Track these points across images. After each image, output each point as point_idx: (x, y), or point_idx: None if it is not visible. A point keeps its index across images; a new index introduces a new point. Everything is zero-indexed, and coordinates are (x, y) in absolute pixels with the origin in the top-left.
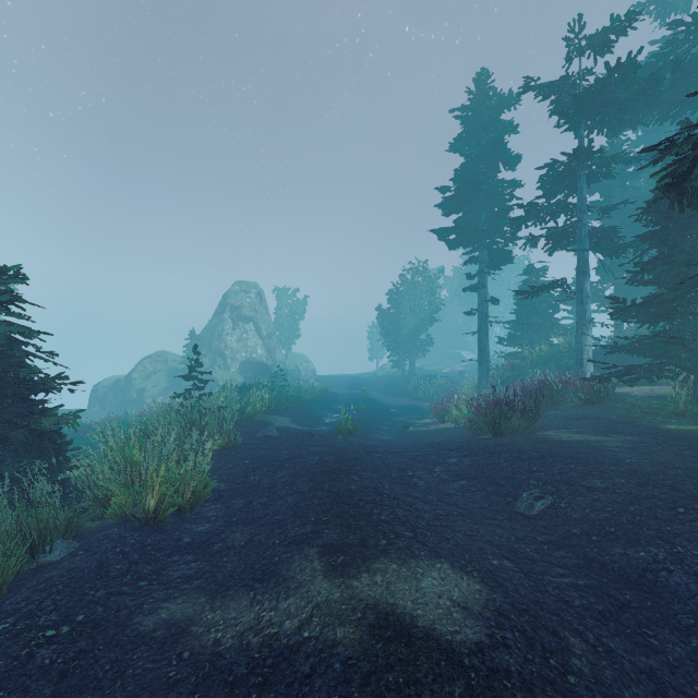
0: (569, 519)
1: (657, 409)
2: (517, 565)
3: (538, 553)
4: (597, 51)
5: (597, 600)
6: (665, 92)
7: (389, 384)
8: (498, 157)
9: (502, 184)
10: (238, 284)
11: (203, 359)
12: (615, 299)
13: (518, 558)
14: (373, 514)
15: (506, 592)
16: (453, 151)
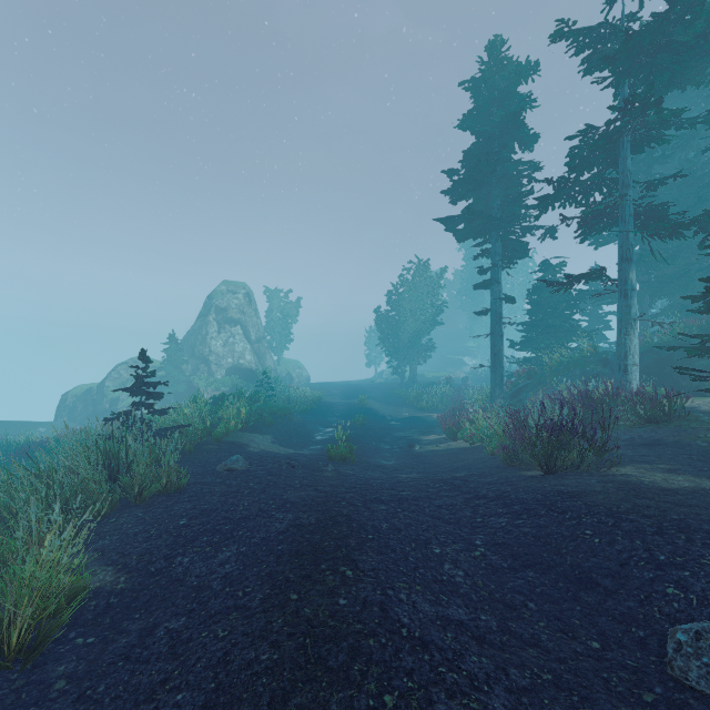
0: None
1: None
2: None
3: None
4: None
5: None
6: None
7: (389, 392)
8: (514, 136)
9: (519, 165)
10: (225, 284)
11: (185, 365)
12: None
13: None
14: None
15: None
16: (462, 127)
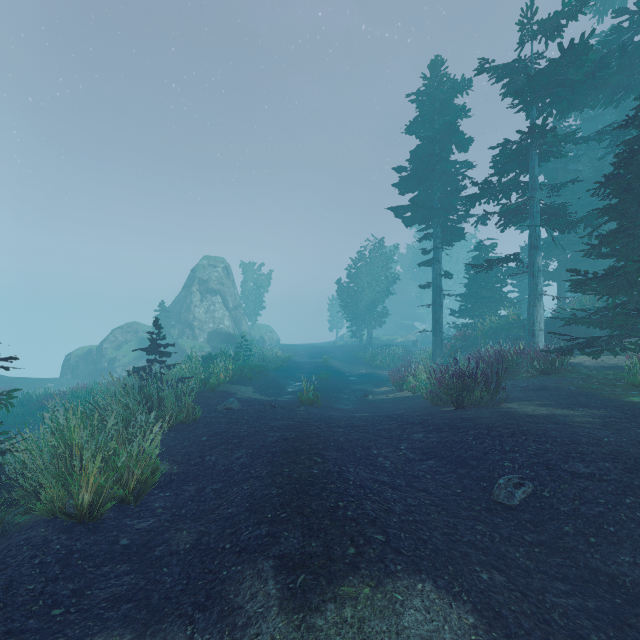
0: (557, 513)
1: (613, 380)
2: (510, 579)
3: (530, 559)
4: (548, 36)
5: (616, 632)
6: (614, 74)
7: (348, 353)
8: (452, 139)
9: (455, 165)
10: (206, 258)
11: (172, 330)
12: (576, 271)
13: (509, 568)
14: (338, 508)
15: (507, 627)
16: (409, 132)
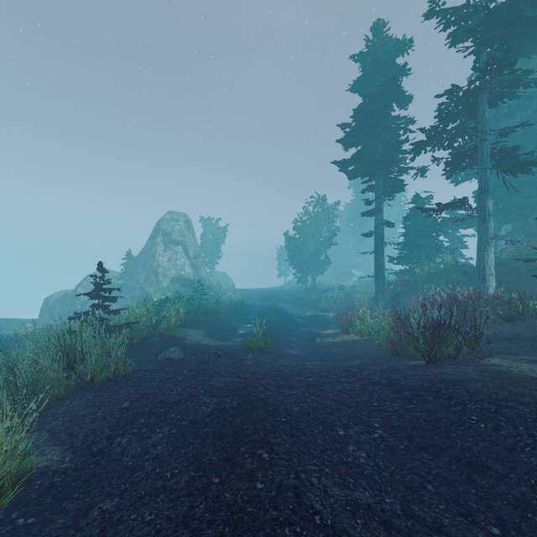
0: None
1: None
2: None
3: None
4: None
5: None
6: None
7: (295, 296)
8: (393, 97)
9: (397, 120)
10: (169, 213)
11: (139, 276)
12: None
13: None
14: None
15: None
16: (353, 90)
